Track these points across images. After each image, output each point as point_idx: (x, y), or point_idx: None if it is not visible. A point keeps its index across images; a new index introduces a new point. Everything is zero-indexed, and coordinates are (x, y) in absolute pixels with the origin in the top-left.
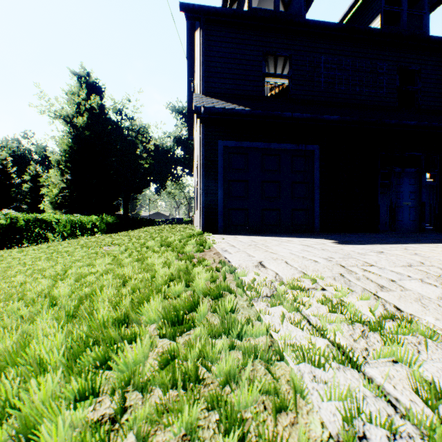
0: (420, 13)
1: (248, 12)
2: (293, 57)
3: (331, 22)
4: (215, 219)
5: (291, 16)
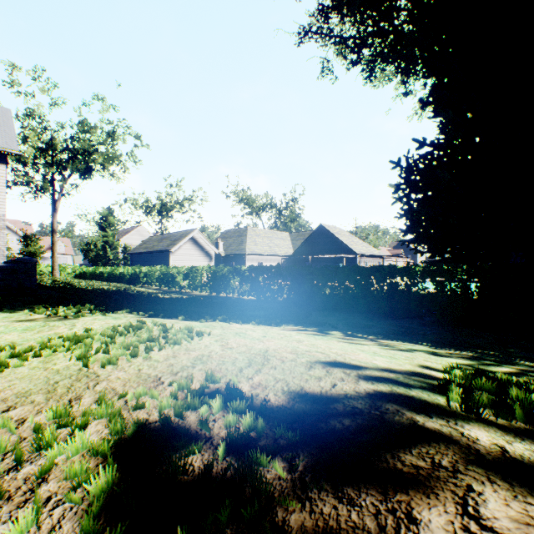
0: None
1: None
2: None
3: None
4: None
5: None
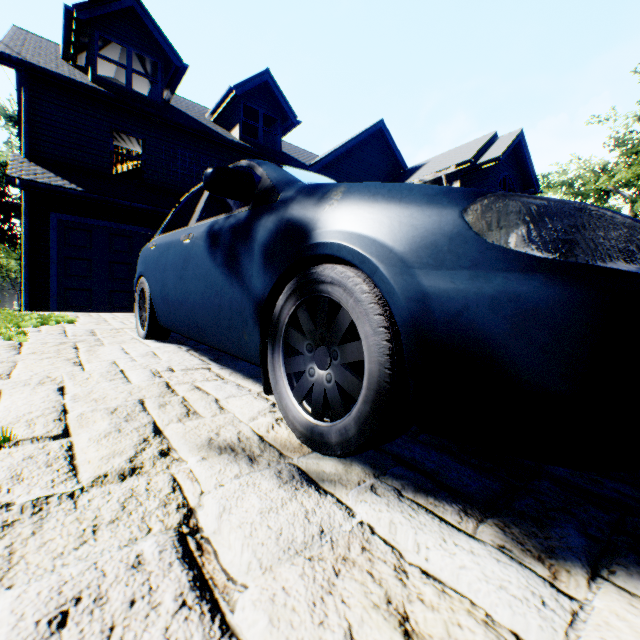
0: (275, 133)
1: (89, 86)
2: (148, 142)
3: (185, 122)
4: (46, 299)
5: (147, 99)
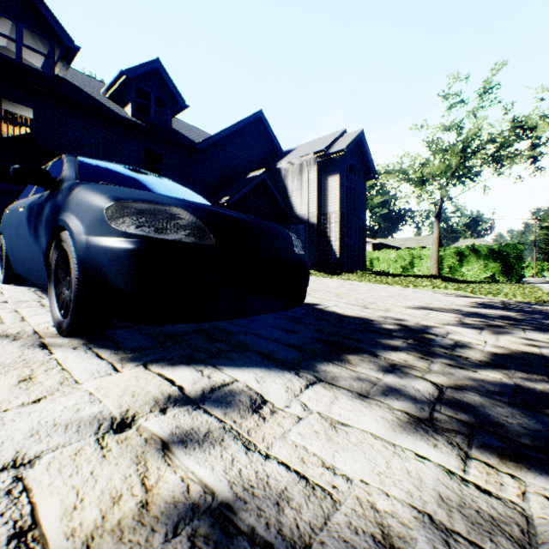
0: (166, 113)
1: None
2: (39, 112)
3: (77, 97)
4: None
5: (39, 73)
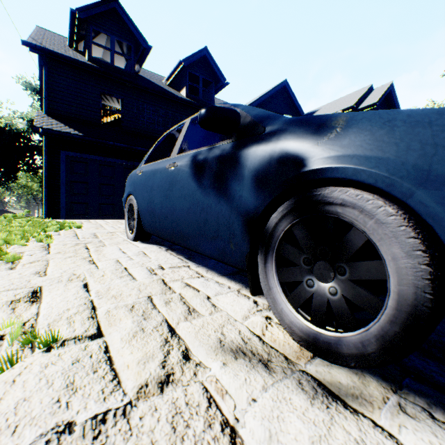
0: (210, 92)
1: (86, 64)
2: (125, 101)
3: (150, 86)
4: (58, 210)
5: (124, 71)
